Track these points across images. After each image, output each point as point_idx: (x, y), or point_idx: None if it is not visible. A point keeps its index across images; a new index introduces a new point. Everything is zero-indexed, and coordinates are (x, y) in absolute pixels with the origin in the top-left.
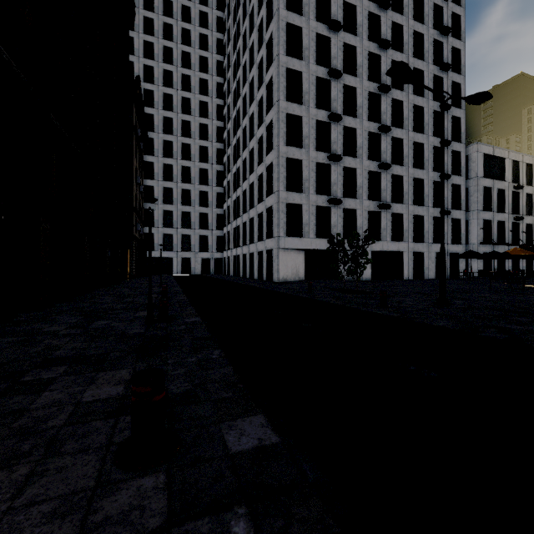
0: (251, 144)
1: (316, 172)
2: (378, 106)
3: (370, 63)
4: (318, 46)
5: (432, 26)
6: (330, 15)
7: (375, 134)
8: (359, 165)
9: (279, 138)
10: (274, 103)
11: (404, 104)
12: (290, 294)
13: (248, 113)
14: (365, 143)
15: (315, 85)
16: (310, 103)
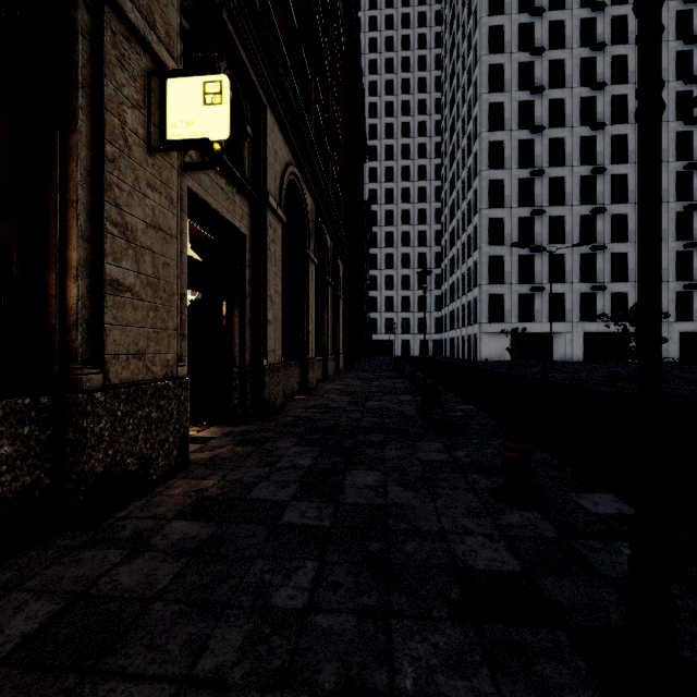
0: (463, 238)
1: (519, 263)
2: (593, 187)
3: (582, 147)
4: (521, 150)
5: (674, 78)
6: (534, 119)
7: (590, 216)
8: (567, 251)
9: (482, 241)
10: (478, 211)
11: (629, 177)
12: (470, 366)
13: (460, 208)
14: (575, 227)
15: (517, 187)
16: (512, 204)
